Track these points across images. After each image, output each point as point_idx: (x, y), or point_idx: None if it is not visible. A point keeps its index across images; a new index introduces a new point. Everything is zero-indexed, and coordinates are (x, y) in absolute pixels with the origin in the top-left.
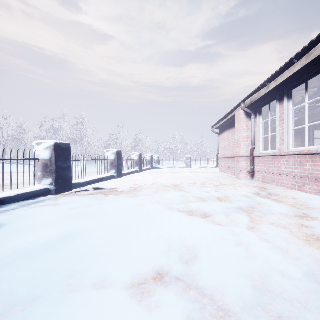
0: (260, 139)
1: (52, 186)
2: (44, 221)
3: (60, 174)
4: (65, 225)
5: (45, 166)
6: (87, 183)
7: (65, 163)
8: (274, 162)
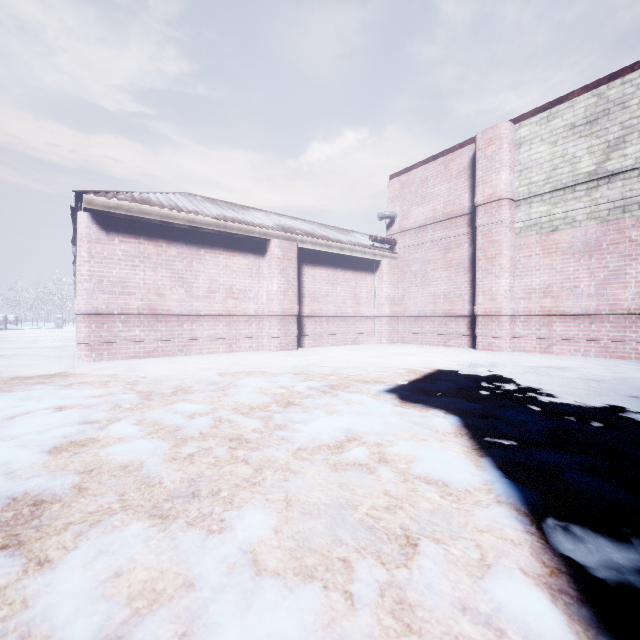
0: None
1: None
2: None
3: None
4: None
5: None
6: None
7: None
8: None
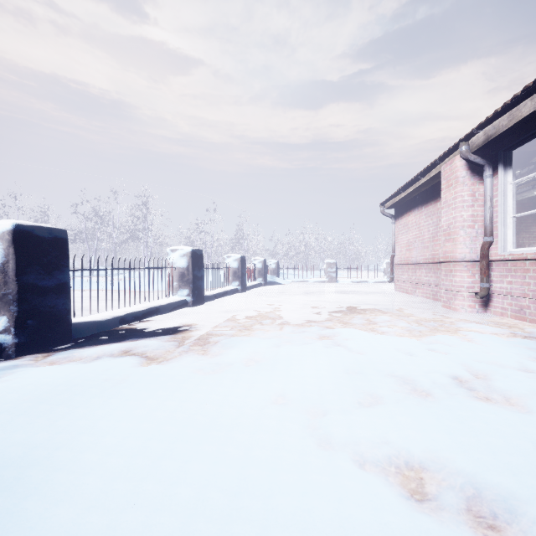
0: (508, 221)
1: (9, 336)
2: None
3: (31, 305)
4: None
5: None
6: (117, 321)
7: (50, 277)
8: None
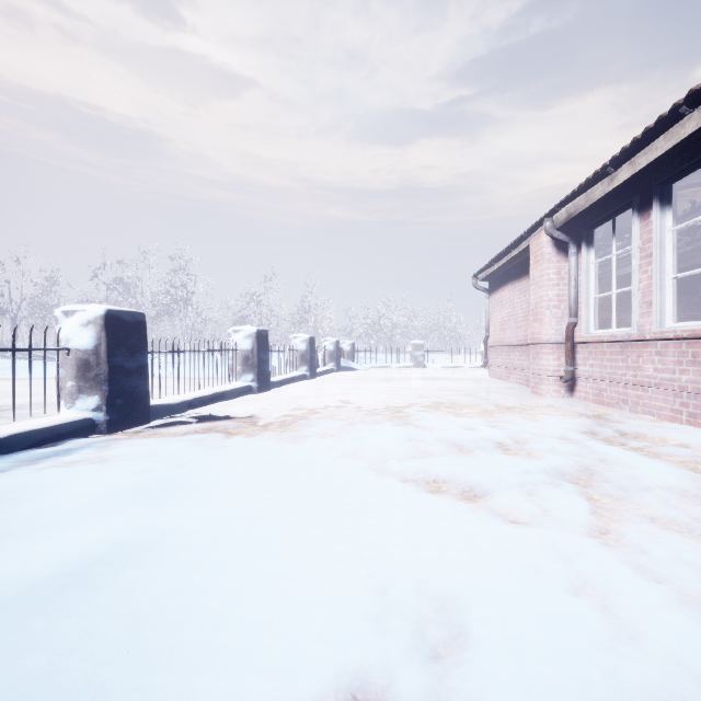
0: (590, 302)
1: (101, 414)
2: (59, 509)
3: (119, 385)
4: (107, 524)
5: (84, 366)
6: (186, 406)
7: (133, 359)
8: (626, 357)
